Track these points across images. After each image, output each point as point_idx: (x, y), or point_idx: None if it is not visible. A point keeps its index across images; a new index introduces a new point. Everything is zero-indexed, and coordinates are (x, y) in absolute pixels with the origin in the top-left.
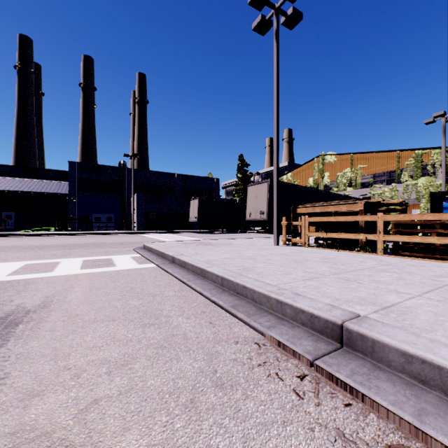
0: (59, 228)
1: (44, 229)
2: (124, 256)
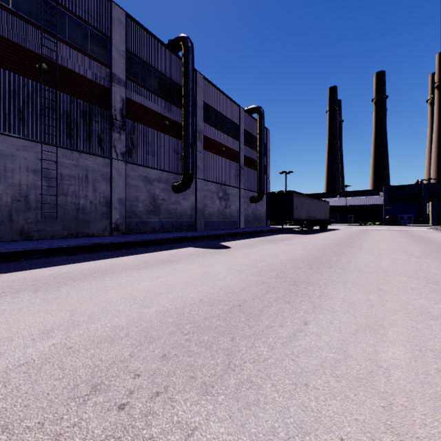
0: (382, 223)
1: (372, 223)
2: (423, 229)
